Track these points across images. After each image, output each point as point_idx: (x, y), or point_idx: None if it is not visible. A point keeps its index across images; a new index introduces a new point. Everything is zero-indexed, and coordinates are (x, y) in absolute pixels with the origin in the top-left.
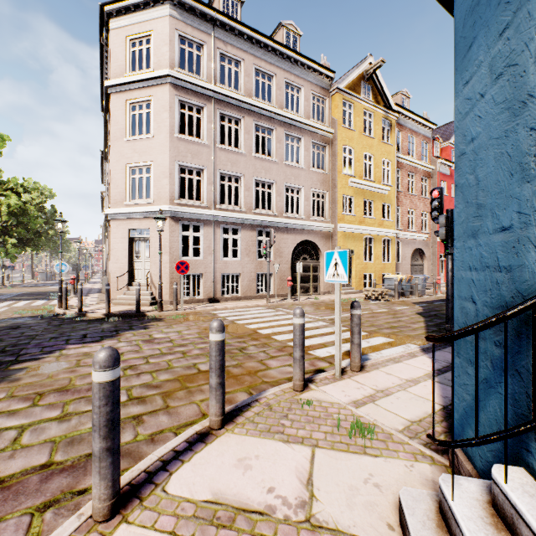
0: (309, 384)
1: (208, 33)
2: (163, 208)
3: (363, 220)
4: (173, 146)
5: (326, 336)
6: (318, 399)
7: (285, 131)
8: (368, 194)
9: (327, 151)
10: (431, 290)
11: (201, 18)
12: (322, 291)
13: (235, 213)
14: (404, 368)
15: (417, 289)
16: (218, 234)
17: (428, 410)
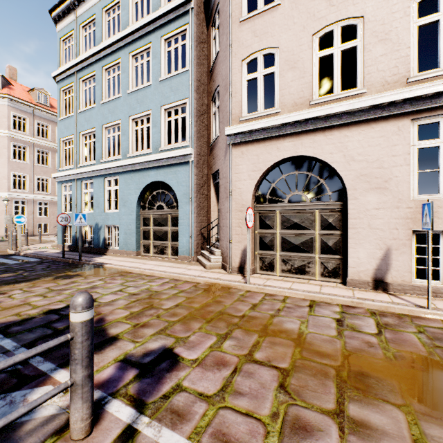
0: None
1: (30, 113)
2: (4, 193)
3: None
4: (10, 165)
5: None
6: None
7: None
8: None
9: None
10: None
11: (26, 106)
12: None
13: (46, 196)
14: None
15: None
16: (36, 205)
17: None
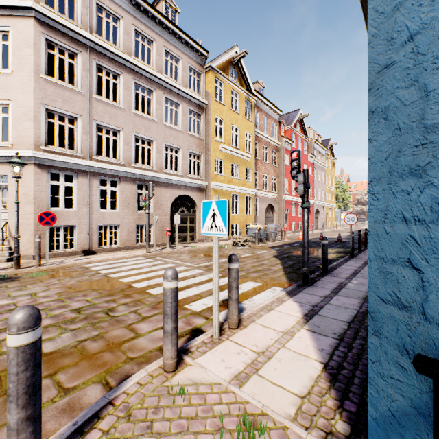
0: (184, 357)
1: None
2: (25, 153)
3: (231, 180)
4: (39, 87)
5: (202, 285)
6: (195, 382)
7: (164, 94)
8: (235, 159)
9: (202, 118)
10: (279, 236)
11: None
12: (197, 239)
13: (114, 165)
14: (277, 316)
15: (271, 236)
16: (94, 185)
17: (312, 374)
